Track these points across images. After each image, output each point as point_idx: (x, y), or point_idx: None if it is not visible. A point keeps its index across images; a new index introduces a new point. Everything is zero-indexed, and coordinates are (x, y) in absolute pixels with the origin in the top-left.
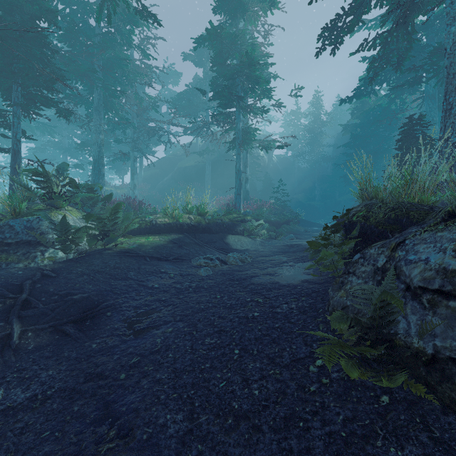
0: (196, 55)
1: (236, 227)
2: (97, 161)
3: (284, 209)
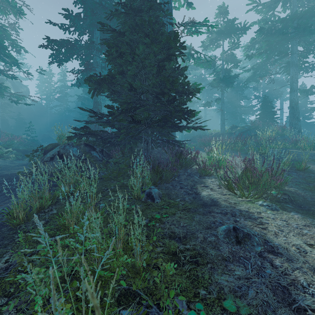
0: None
1: None
2: None
3: (34, 142)
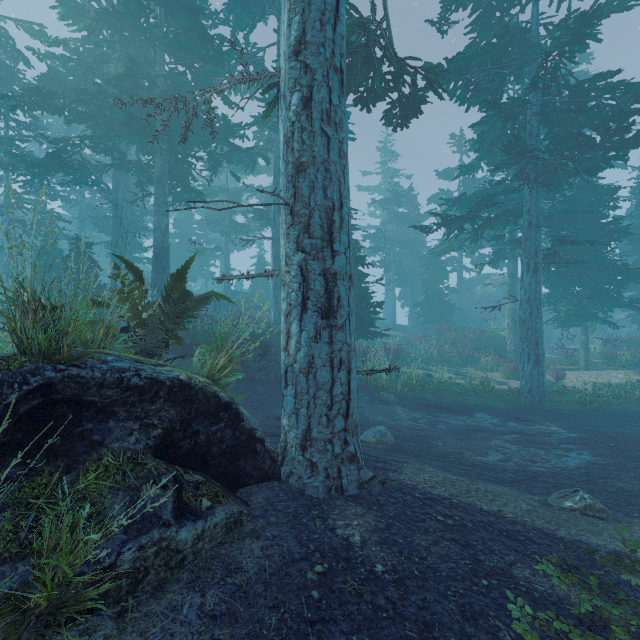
0: None
1: None
2: None
3: None
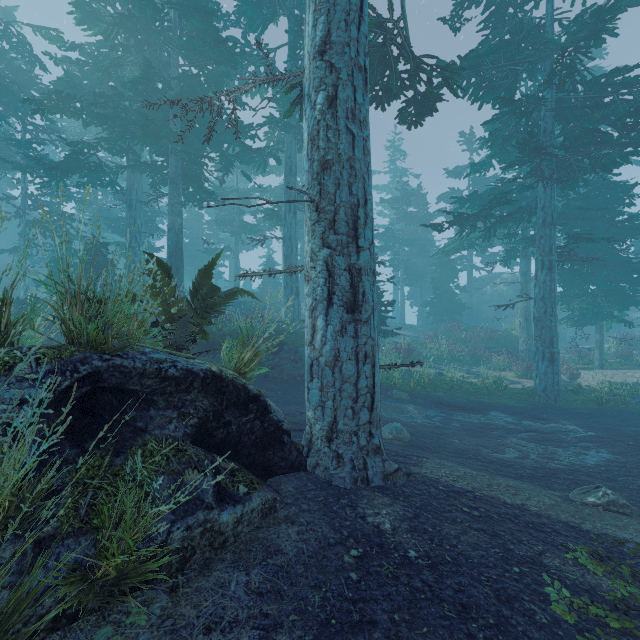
0: None
1: None
2: None
3: None
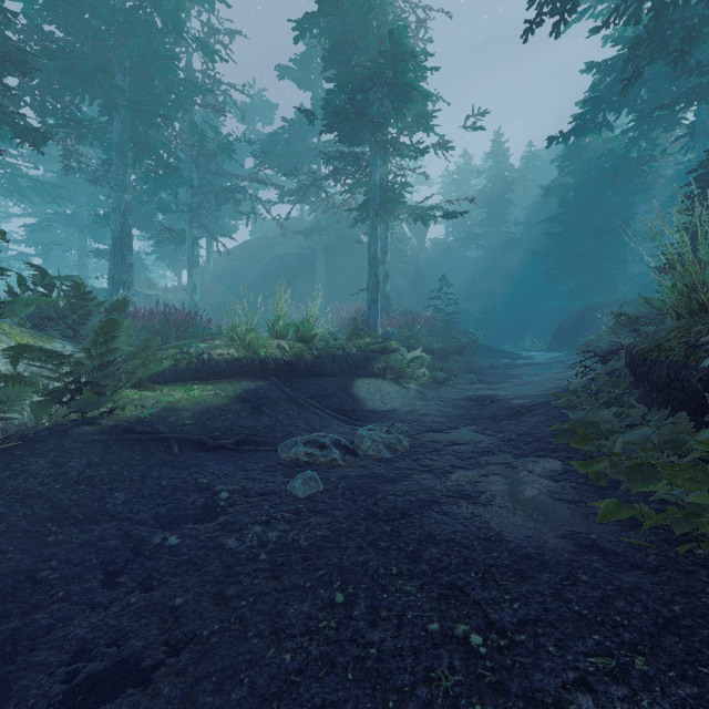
0: (300, 70)
1: (371, 363)
2: (119, 241)
3: (449, 326)
